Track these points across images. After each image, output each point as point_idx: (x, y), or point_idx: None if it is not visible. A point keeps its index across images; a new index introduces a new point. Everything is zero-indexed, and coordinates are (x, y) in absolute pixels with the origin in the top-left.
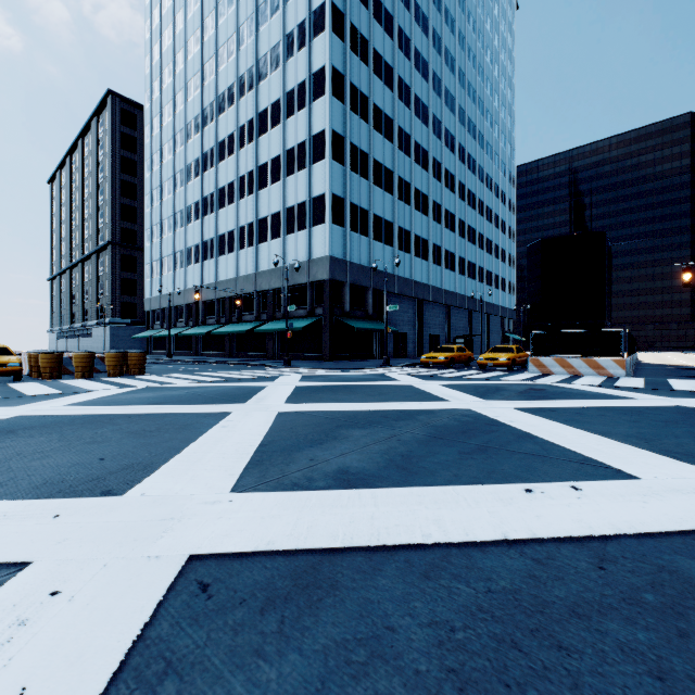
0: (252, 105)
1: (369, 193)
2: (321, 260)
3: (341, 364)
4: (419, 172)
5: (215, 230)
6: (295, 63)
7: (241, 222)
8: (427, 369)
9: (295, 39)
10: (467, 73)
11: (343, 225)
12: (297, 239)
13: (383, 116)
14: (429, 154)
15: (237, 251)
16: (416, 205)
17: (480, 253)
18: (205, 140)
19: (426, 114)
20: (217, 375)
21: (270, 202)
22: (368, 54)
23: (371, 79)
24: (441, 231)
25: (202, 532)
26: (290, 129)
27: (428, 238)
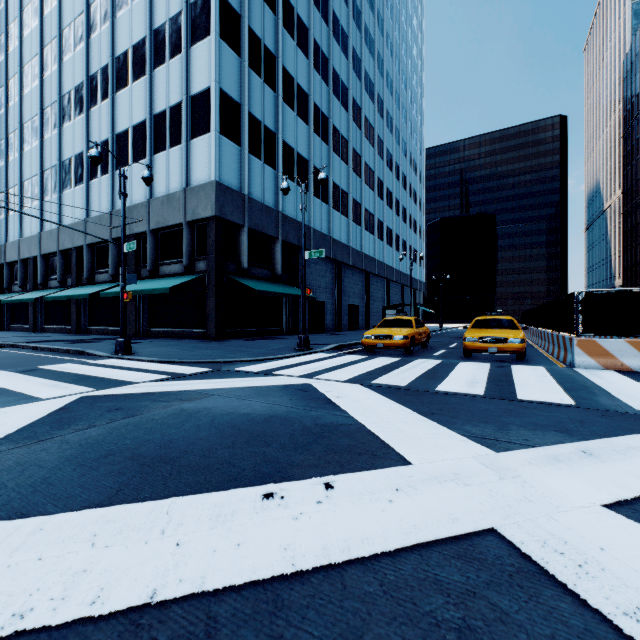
0: None
1: (277, 111)
2: (204, 187)
3: (229, 347)
4: (338, 108)
5: (58, 154)
6: None
7: (92, 139)
8: (381, 359)
9: None
10: (385, 20)
11: (239, 142)
12: (168, 159)
13: (296, 17)
14: (349, 92)
15: (86, 181)
16: (335, 147)
17: (396, 220)
18: (46, 29)
19: (345, 42)
20: None
21: (132, 108)
22: None
23: None
24: (361, 186)
25: None
26: None
27: (347, 190)
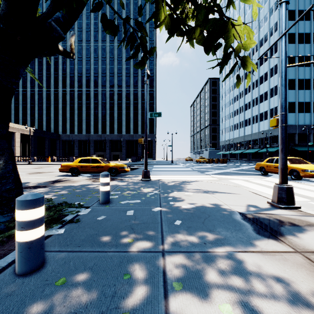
0: (257, 75)
1: (311, 94)
2: None
3: None
4: None
5: (243, 118)
6: (273, 58)
7: (253, 115)
8: None
9: (273, 50)
10: None
11: (294, 112)
12: None
13: None
14: None
15: (251, 125)
16: None
17: None
18: (240, 88)
19: None
20: (244, 164)
21: (264, 107)
22: (310, 38)
23: (312, 47)
24: None
25: (242, 169)
26: (271, 81)
27: None
